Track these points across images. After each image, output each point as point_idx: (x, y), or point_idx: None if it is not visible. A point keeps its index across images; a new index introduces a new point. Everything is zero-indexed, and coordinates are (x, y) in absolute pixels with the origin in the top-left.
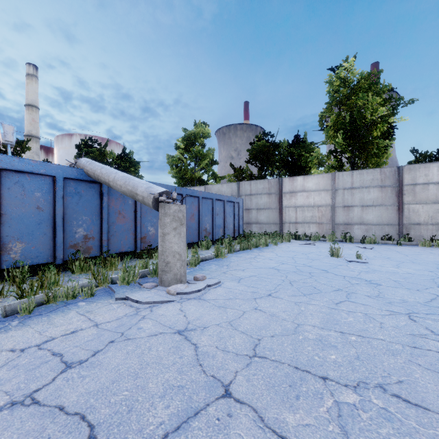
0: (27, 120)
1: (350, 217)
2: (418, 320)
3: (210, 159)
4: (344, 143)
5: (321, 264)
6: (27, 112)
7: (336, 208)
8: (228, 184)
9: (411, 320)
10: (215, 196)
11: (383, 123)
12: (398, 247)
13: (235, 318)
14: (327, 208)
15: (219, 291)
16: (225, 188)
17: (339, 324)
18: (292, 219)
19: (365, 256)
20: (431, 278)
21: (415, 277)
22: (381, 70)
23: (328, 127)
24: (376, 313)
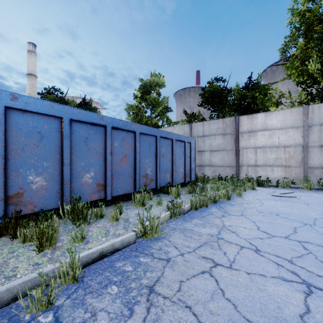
0: (28, 85)
1: None
2: None
3: (164, 106)
4: (317, 71)
5: None
6: (28, 80)
7: (309, 148)
8: (180, 126)
9: None
10: (160, 133)
11: None
12: None
13: None
14: (297, 149)
15: None
16: (177, 131)
17: None
18: (251, 161)
19: None
20: None
21: None
22: None
23: (293, 56)
24: None
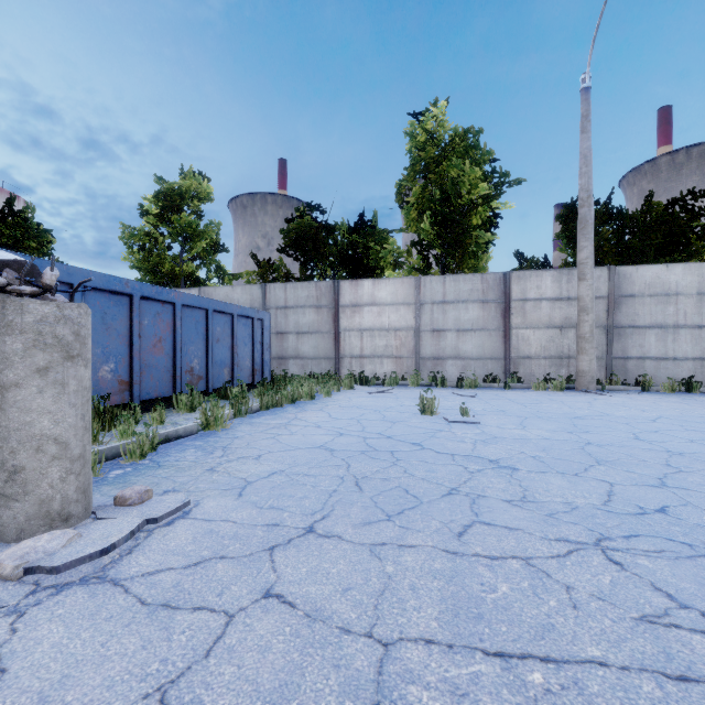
0: None
1: (442, 347)
2: (625, 562)
3: (212, 241)
4: (433, 231)
5: (408, 431)
6: None
7: (422, 332)
8: (245, 288)
9: (615, 565)
10: (213, 304)
11: (486, 205)
12: (507, 392)
13: (192, 663)
14: (409, 333)
15: (178, 535)
16: (239, 295)
17: (486, 615)
18: (356, 350)
19: (472, 411)
20: (579, 445)
21: (557, 446)
22: (481, 130)
23: (409, 204)
24: (543, 553)
